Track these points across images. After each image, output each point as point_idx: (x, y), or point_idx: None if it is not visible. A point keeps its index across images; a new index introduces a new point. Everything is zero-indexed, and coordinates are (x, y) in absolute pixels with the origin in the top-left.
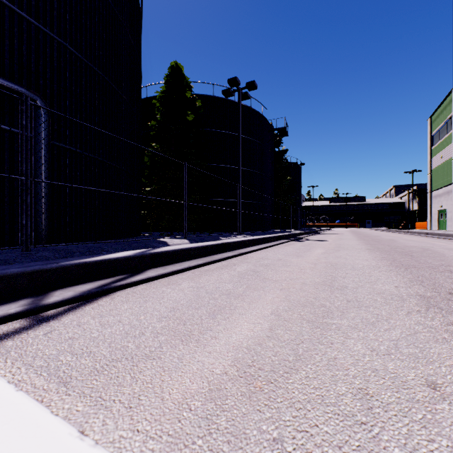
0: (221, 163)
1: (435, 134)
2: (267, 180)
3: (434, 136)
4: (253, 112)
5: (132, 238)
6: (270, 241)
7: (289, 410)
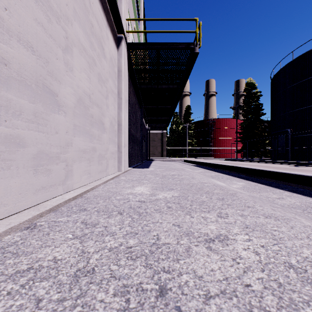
0: None
1: None
2: None
3: None
4: None
5: None
6: (284, 163)
7: (224, 161)
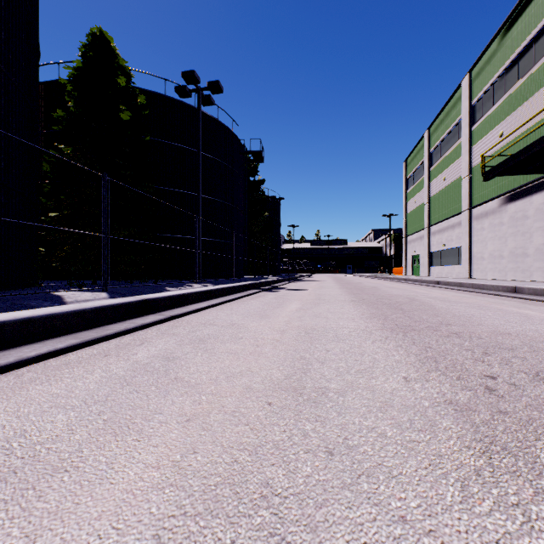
0: (177, 188)
1: (410, 177)
2: (239, 215)
3: (409, 180)
4: (220, 126)
5: (9, 291)
6: (233, 293)
7: None
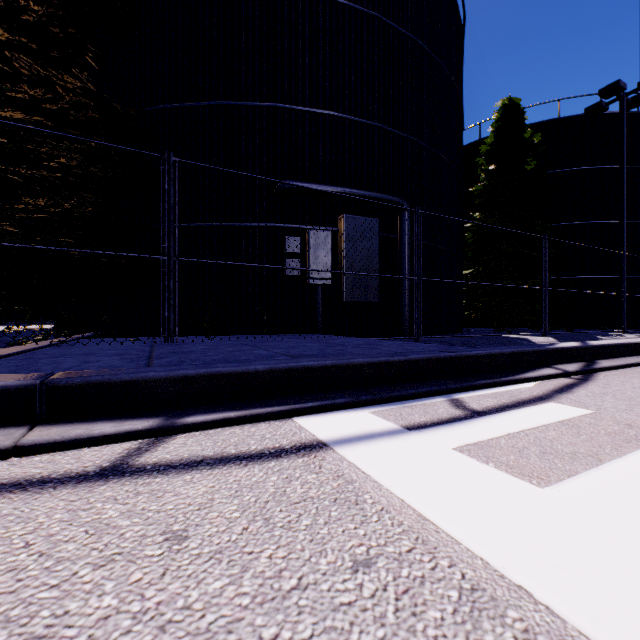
0: (574, 220)
1: None
2: None
3: None
4: None
5: (464, 333)
6: None
7: None
